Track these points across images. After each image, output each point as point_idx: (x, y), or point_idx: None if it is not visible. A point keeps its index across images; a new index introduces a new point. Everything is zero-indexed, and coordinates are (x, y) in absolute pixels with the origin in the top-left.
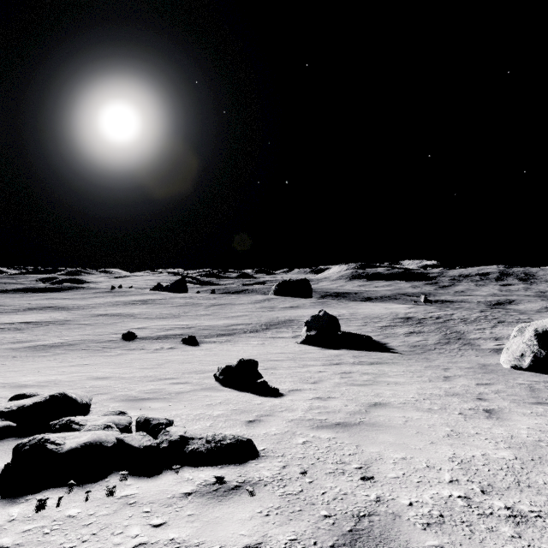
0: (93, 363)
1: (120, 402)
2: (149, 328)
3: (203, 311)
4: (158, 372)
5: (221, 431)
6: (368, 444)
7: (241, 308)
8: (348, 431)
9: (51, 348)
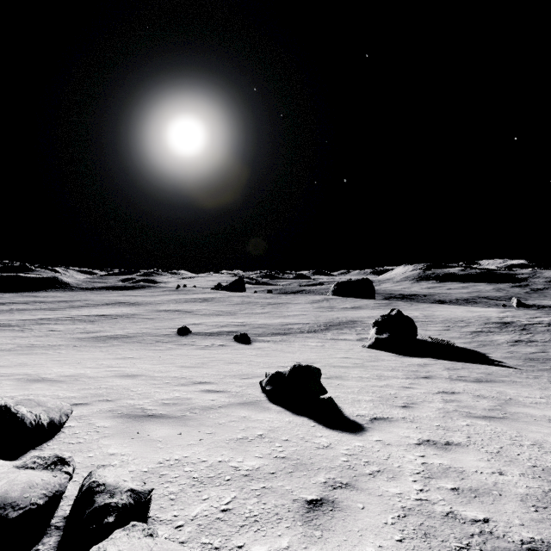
0: (138, 357)
1: (116, 418)
2: (204, 324)
3: (259, 309)
4: (198, 372)
5: (244, 541)
6: None
7: (297, 308)
8: None
9: (111, 339)
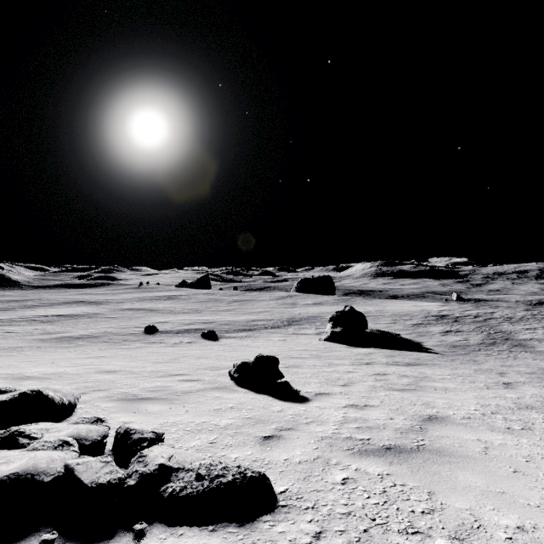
0: (110, 355)
1: (115, 401)
2: (171, 322)
3: (225, 306)
4: (171, 366)
5: (225, 453)
6: (447, 491)
7: (262, 304)
8: (406, 461)
9: (76, 339)
